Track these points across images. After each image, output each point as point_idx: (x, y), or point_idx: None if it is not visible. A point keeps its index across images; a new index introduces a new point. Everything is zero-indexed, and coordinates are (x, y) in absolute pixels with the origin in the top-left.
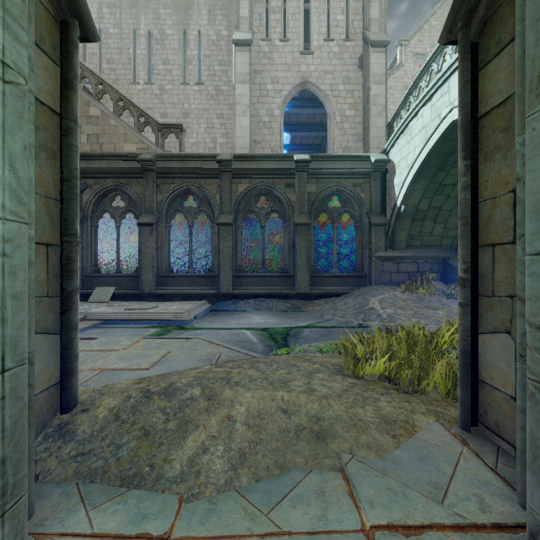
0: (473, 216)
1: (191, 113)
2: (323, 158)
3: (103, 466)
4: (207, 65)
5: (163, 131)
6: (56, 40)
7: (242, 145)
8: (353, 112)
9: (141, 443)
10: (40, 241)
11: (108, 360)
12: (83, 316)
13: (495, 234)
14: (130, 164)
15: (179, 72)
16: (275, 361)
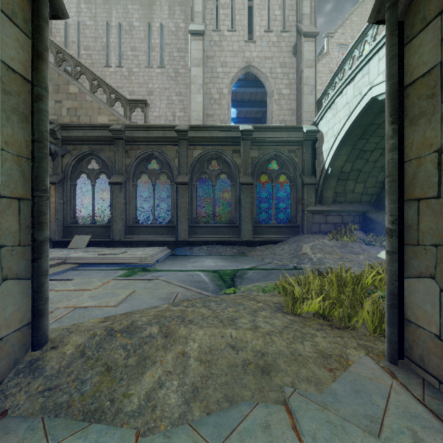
0: (399, 174)
1: (155, 91)
2: (264, 128)
3: (67, 400)
4: (168, 52)
5: (130, 105)
6: (28, 16)
7: (197, 118)
8: (288, 91)
9: (103, 378)
10: (12, 196)
11: (81, 299)
12: (63, 260)
13: (420, 189)
14: (103, 133)
15: (144, 58)
16: (224, 300)
